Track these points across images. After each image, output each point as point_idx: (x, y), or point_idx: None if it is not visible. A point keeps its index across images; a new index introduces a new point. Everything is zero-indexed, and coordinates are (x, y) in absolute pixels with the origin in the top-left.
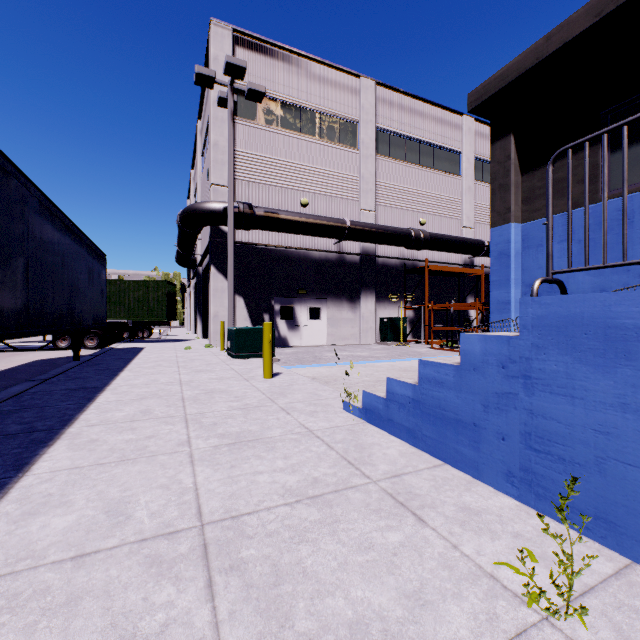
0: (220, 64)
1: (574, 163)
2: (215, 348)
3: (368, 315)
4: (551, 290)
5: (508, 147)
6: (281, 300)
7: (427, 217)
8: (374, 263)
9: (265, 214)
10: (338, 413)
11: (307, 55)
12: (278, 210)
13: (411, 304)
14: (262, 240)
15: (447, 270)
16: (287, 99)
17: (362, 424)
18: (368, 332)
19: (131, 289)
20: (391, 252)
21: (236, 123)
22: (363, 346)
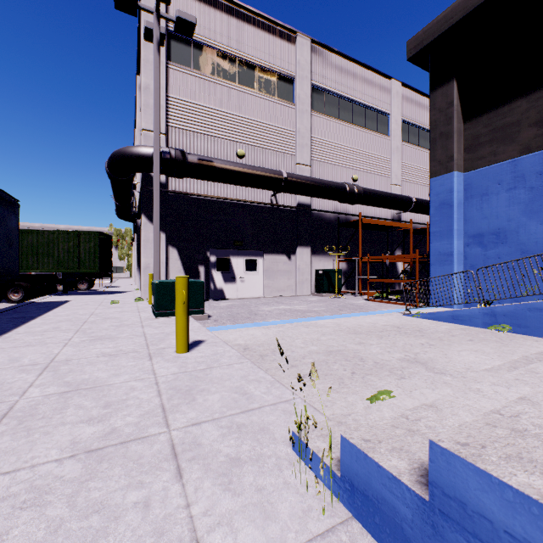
0: (151, 4)
1: (525, 106)
2: (145, 302)
3: (304, 267)
4: (498, 241)
5: (450, 93)
6: (217, 252)
7: (359, 174)
8: (309, 216)
9: (199, 161)
10: (284, 468)
11: (243, 5)
12: (213, 158)
13: (344, 256)
14: (197, 190)
15: (379, 224)
16: (223, 48)
17: (346, 533)
18: (304, 284)
19: (60, 240)
20: (325, 206)
21: (169, 68)
22: (299, 298)
